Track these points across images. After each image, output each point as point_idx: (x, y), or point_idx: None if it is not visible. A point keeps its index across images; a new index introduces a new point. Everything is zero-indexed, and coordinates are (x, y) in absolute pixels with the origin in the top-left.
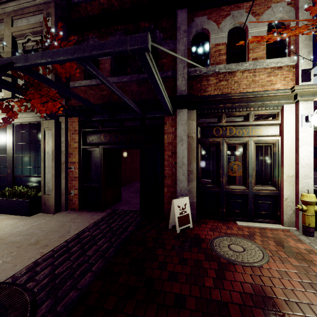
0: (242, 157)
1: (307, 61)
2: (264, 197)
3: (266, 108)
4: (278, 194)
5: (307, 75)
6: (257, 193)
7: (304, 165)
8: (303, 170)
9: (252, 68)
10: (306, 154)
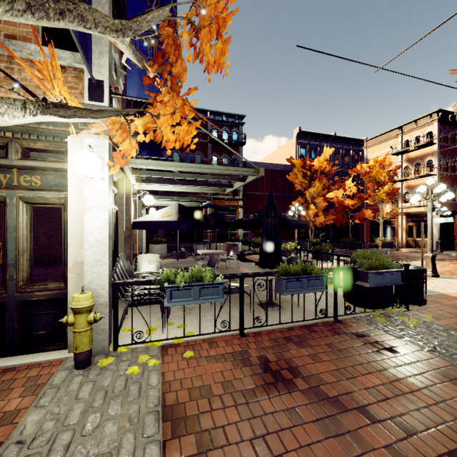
0: (2, 228)
1: (98, 66)
2: (43, 304)
3: (38, 138)
4: (66, 296)
5: (98, 90)
6: (25, 298)
7: (94, 243)
8: (92, 252)
9: (5, 53)
10: (97, 225)
